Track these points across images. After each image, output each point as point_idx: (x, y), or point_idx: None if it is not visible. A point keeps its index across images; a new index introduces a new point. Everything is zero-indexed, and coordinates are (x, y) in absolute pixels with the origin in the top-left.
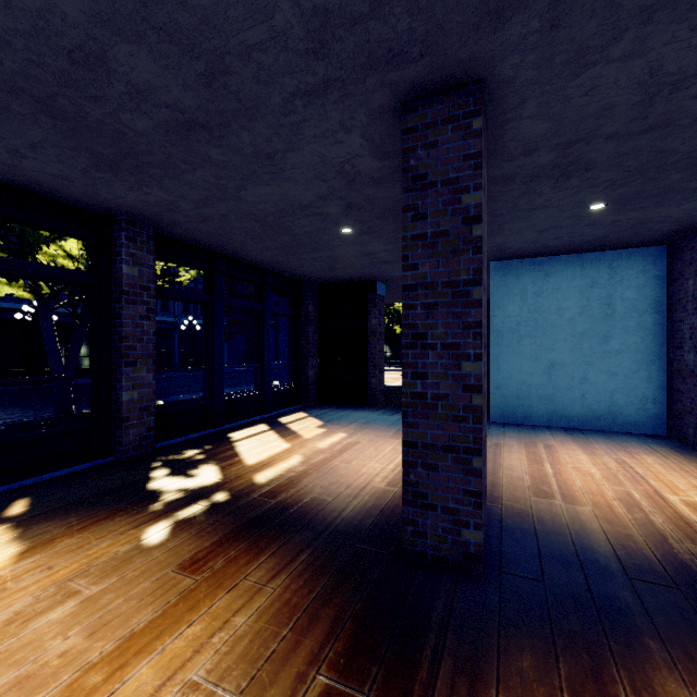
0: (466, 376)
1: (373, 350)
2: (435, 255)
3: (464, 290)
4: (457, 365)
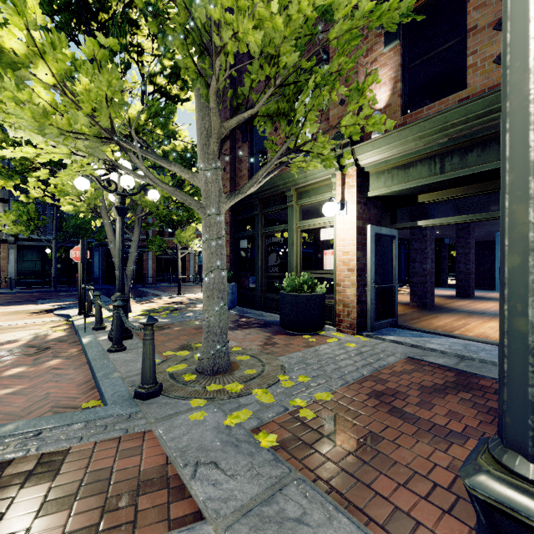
0: (467, 268)
1: (442, 265)
2: (461, 249)
3: (467, 254)
4: (466, 266)
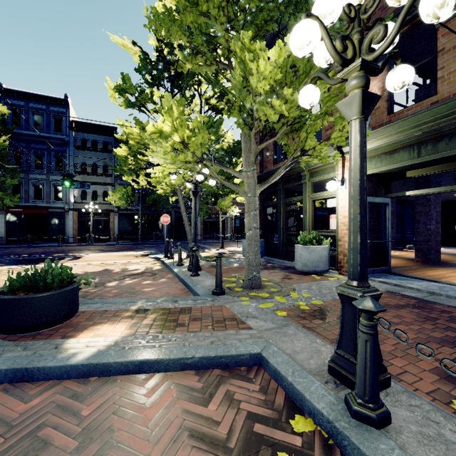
0: None
1: None
2: None
3: None
4: None
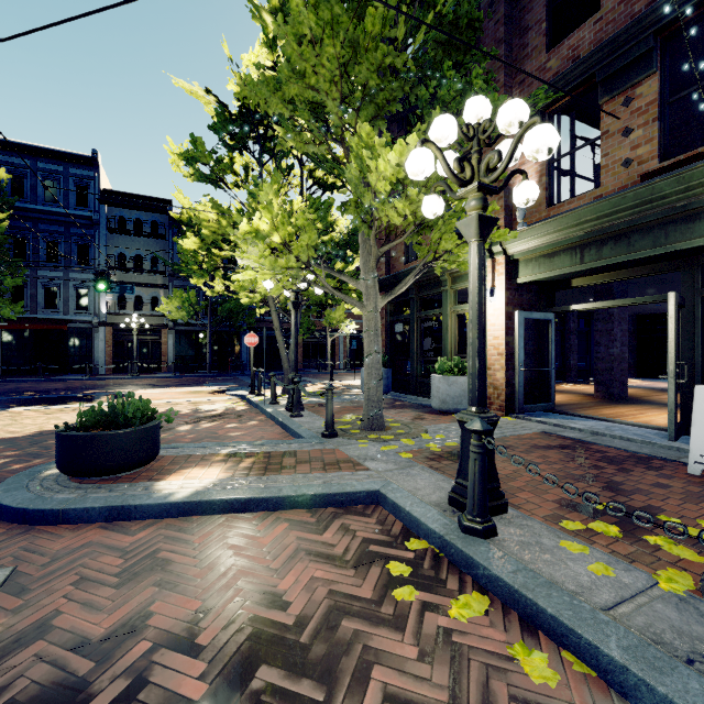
0: None
1: None
2: None
3: None
4: None
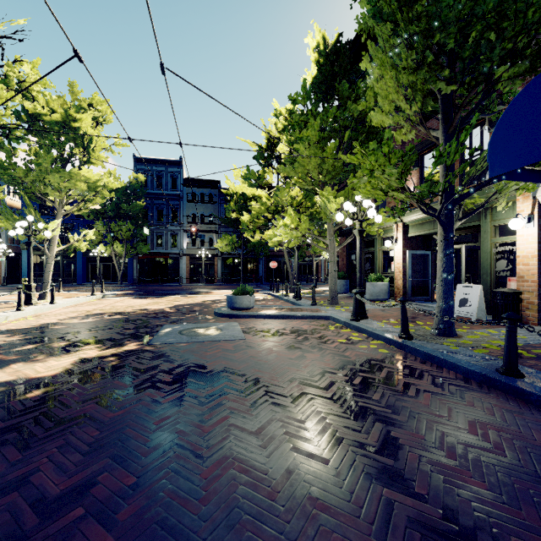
0: None
1: None
2: None
3: None
4: None
